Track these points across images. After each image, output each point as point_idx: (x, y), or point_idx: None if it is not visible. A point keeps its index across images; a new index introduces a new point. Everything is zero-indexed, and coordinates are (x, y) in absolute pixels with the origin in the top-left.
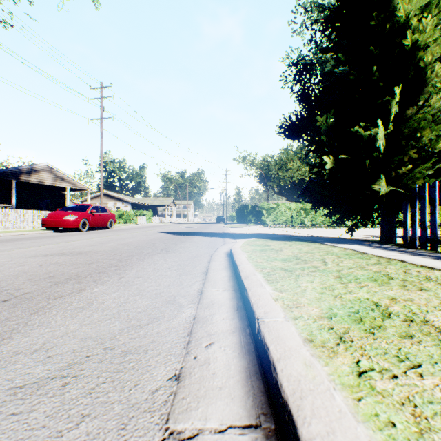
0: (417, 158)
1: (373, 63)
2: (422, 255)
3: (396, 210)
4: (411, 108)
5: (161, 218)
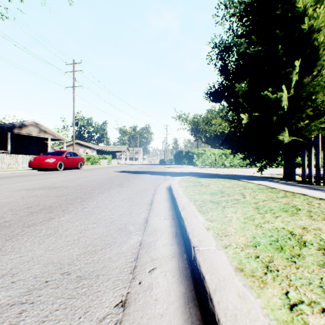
0: (311, 115)
1: (278, 43)
2: (318, 190)
3: (296, 155)
4: (307, 77)
5: (118, 160)
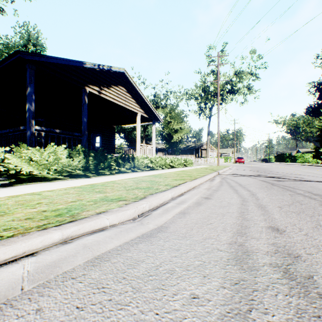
0: None
1: None
2: None
3: None
4: None
5: None
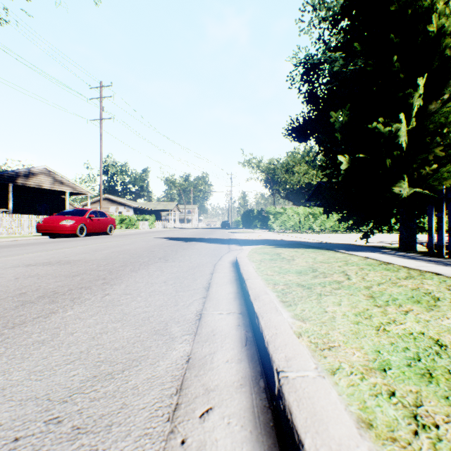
0: (441, 158)
1: (392, 53)
2: None
3: (418, 214)
4: (434, 103)
5: (164, 223)
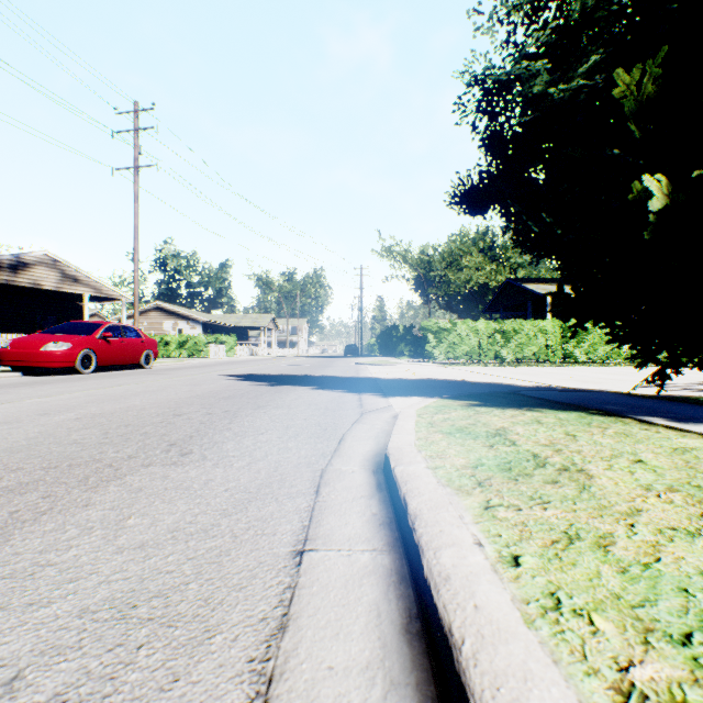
0: None
1: None
2: None
3: None
4: None
5: (253, 347)
